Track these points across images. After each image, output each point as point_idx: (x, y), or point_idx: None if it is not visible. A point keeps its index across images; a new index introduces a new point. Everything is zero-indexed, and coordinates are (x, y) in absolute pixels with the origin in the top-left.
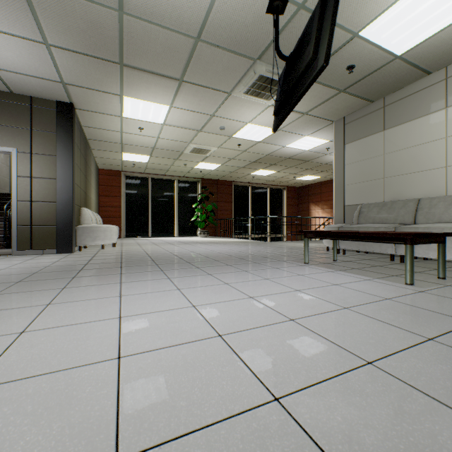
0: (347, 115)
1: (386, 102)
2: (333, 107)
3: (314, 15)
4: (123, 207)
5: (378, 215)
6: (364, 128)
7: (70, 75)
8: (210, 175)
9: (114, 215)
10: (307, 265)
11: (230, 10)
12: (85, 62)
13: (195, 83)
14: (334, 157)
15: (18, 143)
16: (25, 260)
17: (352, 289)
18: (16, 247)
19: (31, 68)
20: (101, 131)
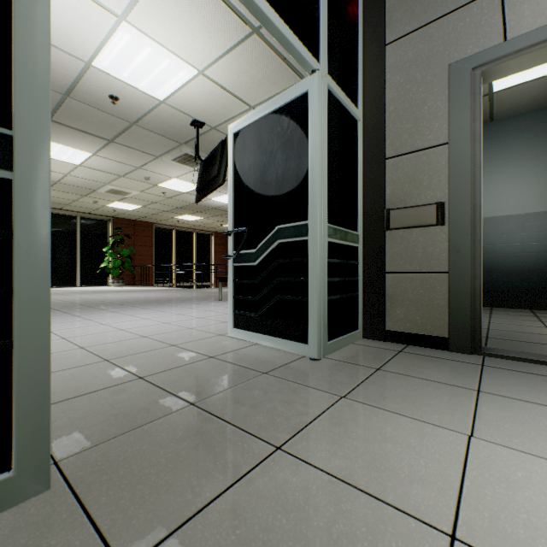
0: None
1: None
2: None
3: (219, 148)
4: None
5: None
6: None
7: None
8: (127, 215)
9: None
10: (221, 301)
11: (163, 118)
12: None
13: (125, 145)
14: None
15: None
16: None
17: None
18: None
19: None
20: None
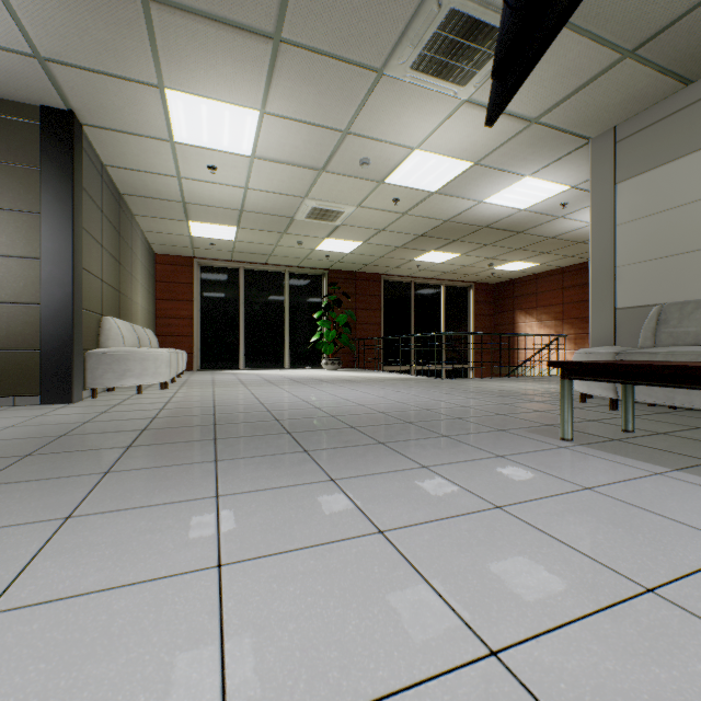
0: (623, 122)
1: None
2: (598, 102)
3: None
4: (196, 319)
5: None
6: (664, 143)
7: (46, 34)
8: (344, 263)
9: (181, 331)
10: (573, 445)
11: None
12: None
13: (307, 47)
14: (591, 211)
15: None
16: None
17: None
18: None
19: None
20: (141, 175)
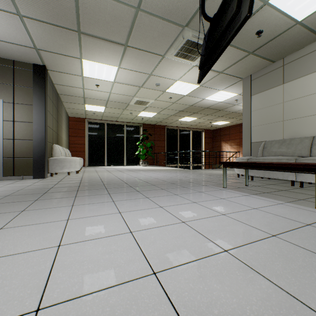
0: (253, 73)
1: (285, 62)
2: (243, 67)
3: None
4: (86, 145)
5: (279, 149)
6: (266, 82)
7: (40, 42)
8: (149, 121)
9: (80, 150)
10: (225, 189)
11: None
12: (51, 30)
13: (136, 48)
14: (243, 105)
15: (3, 95)
16: (6, 184)
17: (271, 214)
18: (2, 174)
19: (10, 36)
20: (68, 87)
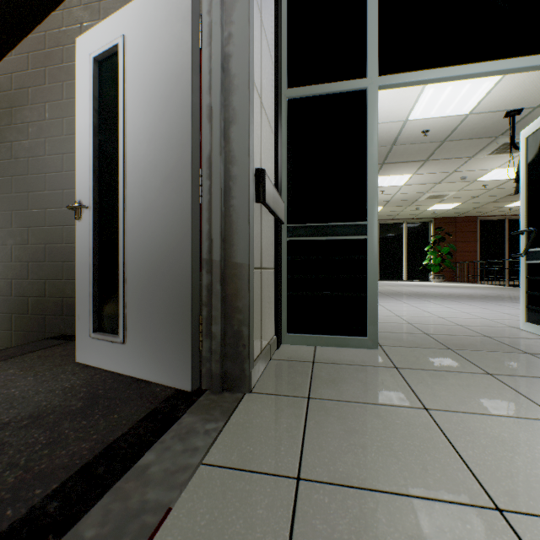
0: None
1: None
2: None
3: None
4: None
5: None
6: None
7: None
8: (446, 214)
9: None
10: None
11: (471, 125)
12: None
13: (437, 159)
14: None
15: None
16: None
17: None
18: None
19: None
20: None
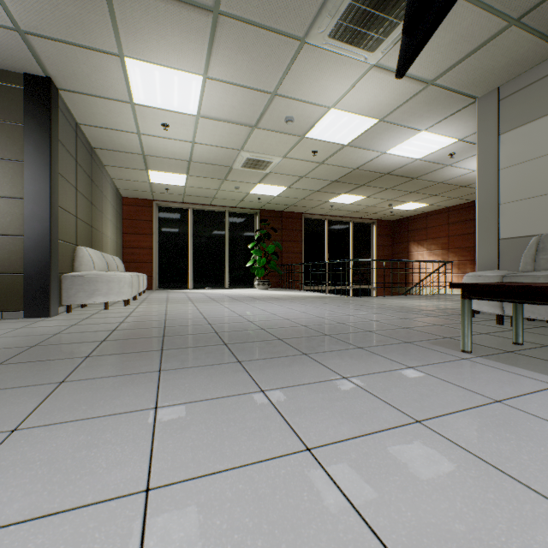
0: (505, 83)
1: None
2: (485, 65)
3: None
4: (155, 249)
5: None
6: (542, 99)
7: (23, 9)
8: (272, 204)
9: (143, 259)
10: (474, 357)
11: None
12: None
13: (241, 18)
14: (477, 158)
15: None
16: None
17: None
18: None
19: None
20: (108, 132)
